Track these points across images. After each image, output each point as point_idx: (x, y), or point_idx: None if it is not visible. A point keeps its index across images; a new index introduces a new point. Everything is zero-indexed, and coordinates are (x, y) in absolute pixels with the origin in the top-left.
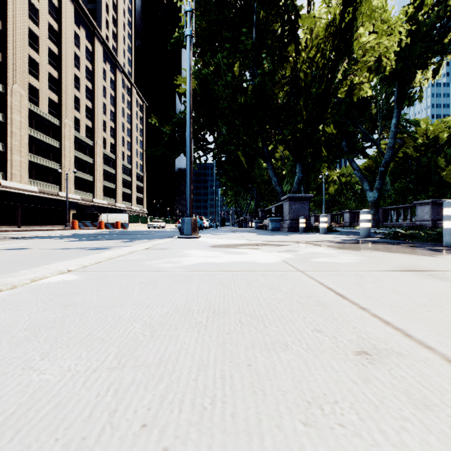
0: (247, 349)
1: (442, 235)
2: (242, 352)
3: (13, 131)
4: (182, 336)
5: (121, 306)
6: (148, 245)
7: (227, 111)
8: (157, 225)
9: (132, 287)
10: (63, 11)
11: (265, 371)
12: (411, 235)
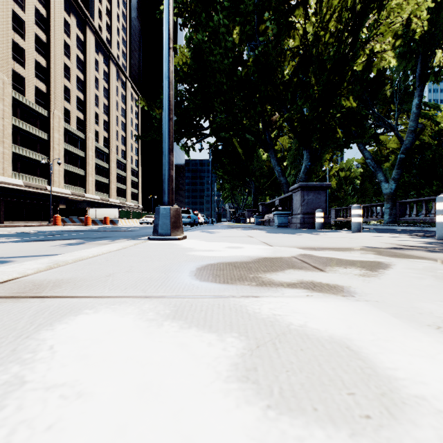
0: None
1: None
2: None
3: None
4: None
5: None
6: (23, 269)
7: (224, 86)
8: (150, 221)
9: None
10: None
11: None
12: None
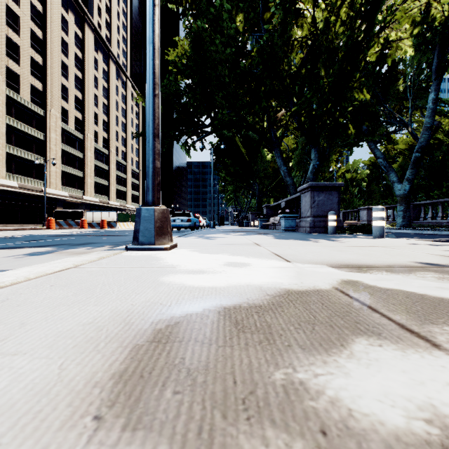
0: None
1: None
2: None
3: None
4: None
5: None
6: None
7: (227, 79)
8: None
9: None
10: None
11: None
12: None
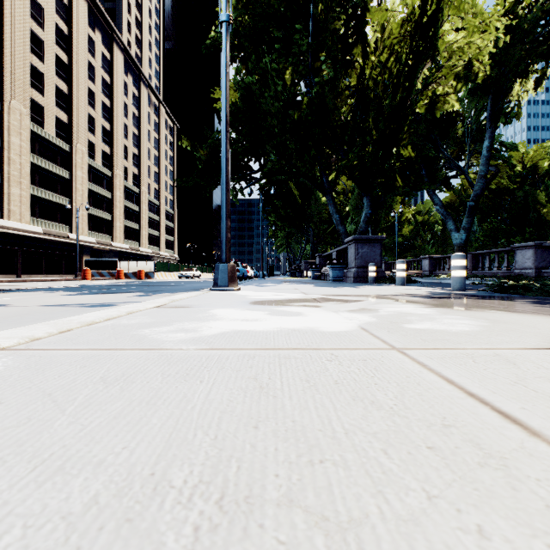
0: None
1: None
2: None
3: (10, 158)
4: None
5: None
6: (163, 301)
7: (276, 130)
8: (190, 275)
9: (77, 391)
10: (73, 10)
11: None
12: (524, 287)
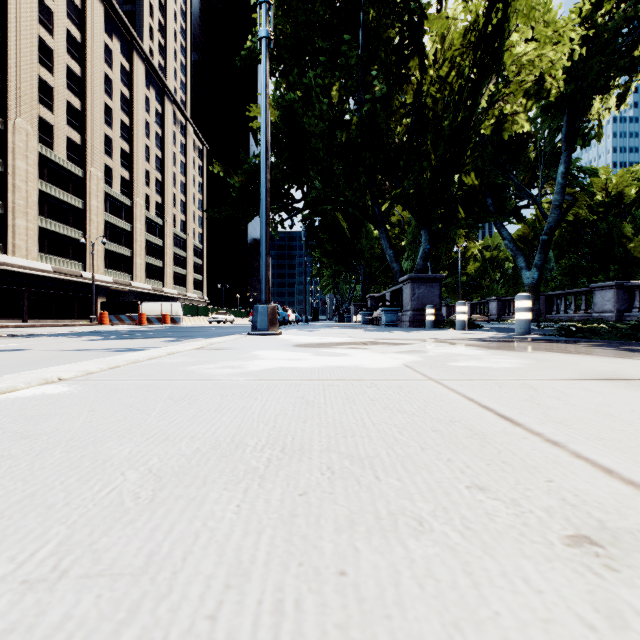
0: (339, 531)
1: (639, 329)
2: (328, 539)
3: (15, 184)
4: (212, 499)
5: (118, 439)
6: (200, 344)
7: (321, 154)
8: (222, 319)
9: (152, 404)
10: (87, 14)
11: (376, 591)
12: (592, 330)
